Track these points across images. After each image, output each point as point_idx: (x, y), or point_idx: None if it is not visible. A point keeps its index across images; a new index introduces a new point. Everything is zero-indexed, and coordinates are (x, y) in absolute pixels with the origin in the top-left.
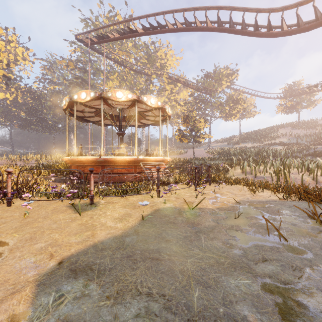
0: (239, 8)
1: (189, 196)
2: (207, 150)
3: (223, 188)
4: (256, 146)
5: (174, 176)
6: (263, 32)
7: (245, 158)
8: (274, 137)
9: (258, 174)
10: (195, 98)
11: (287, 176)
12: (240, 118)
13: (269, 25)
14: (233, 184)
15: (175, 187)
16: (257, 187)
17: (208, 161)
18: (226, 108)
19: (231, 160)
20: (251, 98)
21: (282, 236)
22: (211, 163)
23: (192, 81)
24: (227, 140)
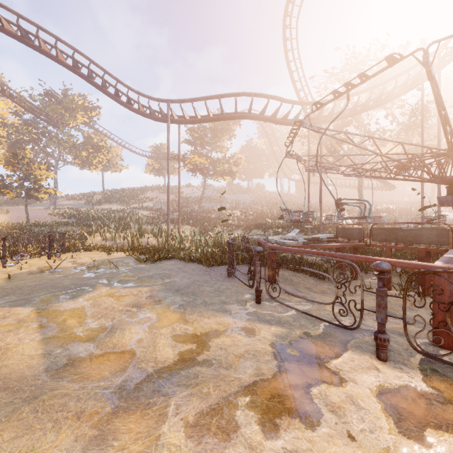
0: (99, 66)
1: (46, 263)
2: (52, 211)
3: (81, 255)
4: (122, 209)
5: (11, 248)
6: (124, 102)
7: (107, 224)
8: (142, 200)
9: (118, 241)
10: (28, 125)
11: (139, 240)
12: (104, 170)
13: (128, 99)
14: (92, 251)
15: (17, 260)
16: (114, 251)
17: (55, 228)
18: (83, 154)
19: (91, 226)
20: (118, 148)
21: (117, 267)
22: (61, 230)
23: (21, 95)
24: (84, 197)
